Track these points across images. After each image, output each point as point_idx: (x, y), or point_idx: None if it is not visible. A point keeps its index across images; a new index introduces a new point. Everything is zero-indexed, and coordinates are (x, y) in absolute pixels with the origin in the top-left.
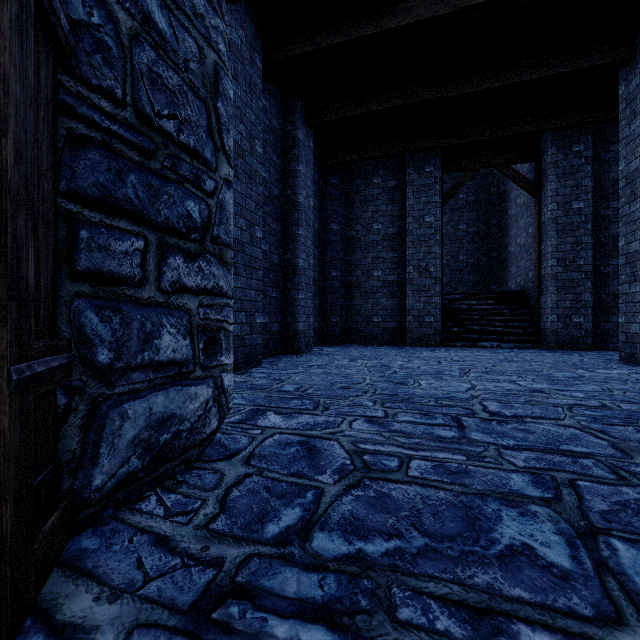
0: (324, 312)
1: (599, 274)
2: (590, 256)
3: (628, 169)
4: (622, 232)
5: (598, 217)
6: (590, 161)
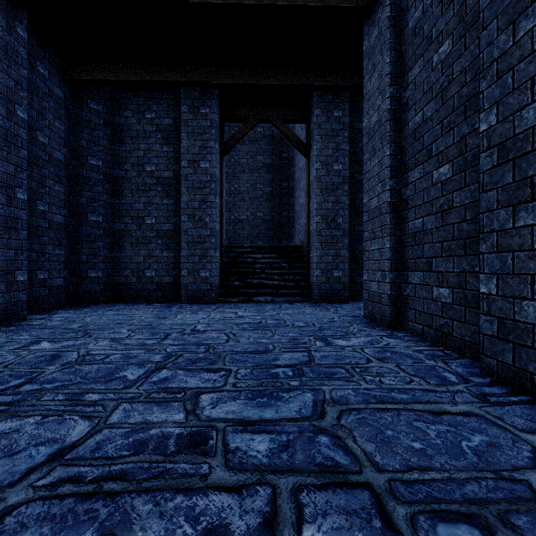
0: (77, 265)
1: (354, 232)
2: (347, 215)
3: (370, 124)
4: (366, 188)
5: (353, 180)
6: (347, 127)
